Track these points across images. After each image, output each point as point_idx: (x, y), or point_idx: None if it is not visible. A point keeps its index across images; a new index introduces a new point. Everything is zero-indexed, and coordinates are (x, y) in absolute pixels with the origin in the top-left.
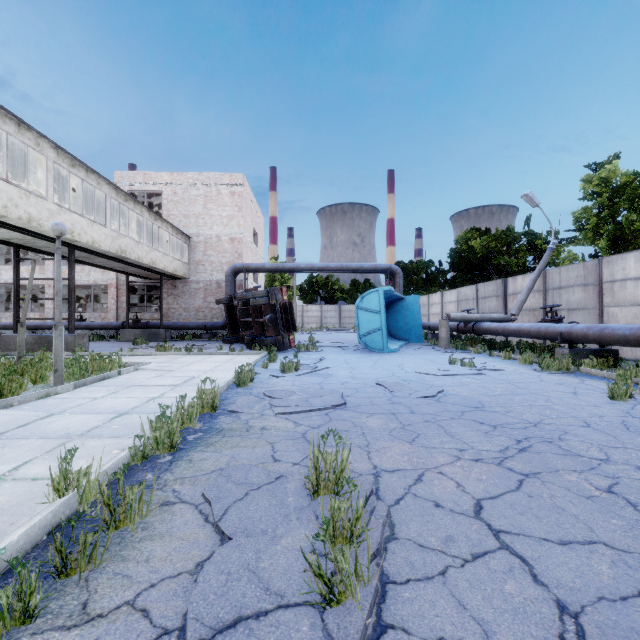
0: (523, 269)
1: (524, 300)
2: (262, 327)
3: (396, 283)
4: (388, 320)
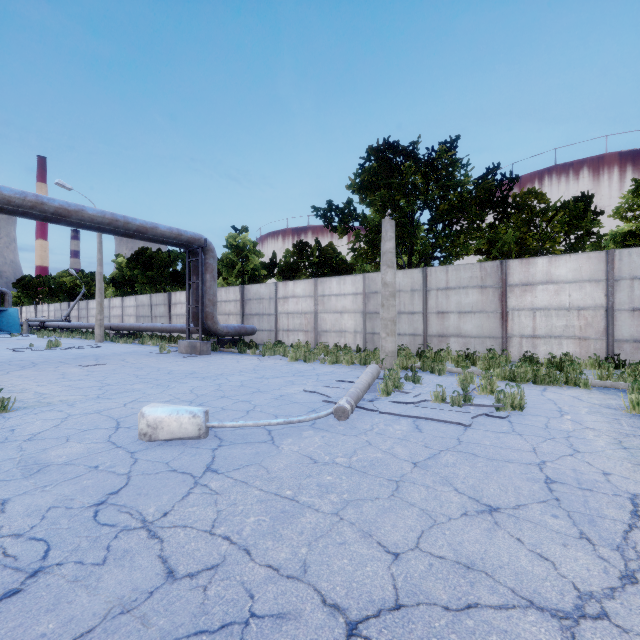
0: None
1: (69, 313)
2: None
3: (6, 299)
4: None
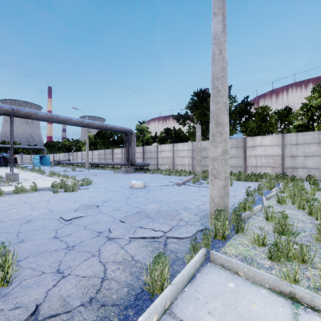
0: (79, 149)
1: (69, 157)
2: (7, 162)
3: (44, 152)
4: (41, 161)
